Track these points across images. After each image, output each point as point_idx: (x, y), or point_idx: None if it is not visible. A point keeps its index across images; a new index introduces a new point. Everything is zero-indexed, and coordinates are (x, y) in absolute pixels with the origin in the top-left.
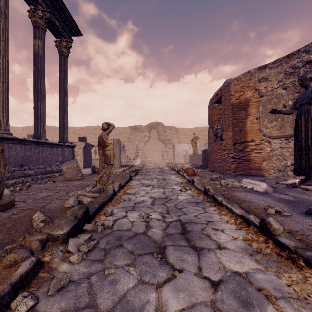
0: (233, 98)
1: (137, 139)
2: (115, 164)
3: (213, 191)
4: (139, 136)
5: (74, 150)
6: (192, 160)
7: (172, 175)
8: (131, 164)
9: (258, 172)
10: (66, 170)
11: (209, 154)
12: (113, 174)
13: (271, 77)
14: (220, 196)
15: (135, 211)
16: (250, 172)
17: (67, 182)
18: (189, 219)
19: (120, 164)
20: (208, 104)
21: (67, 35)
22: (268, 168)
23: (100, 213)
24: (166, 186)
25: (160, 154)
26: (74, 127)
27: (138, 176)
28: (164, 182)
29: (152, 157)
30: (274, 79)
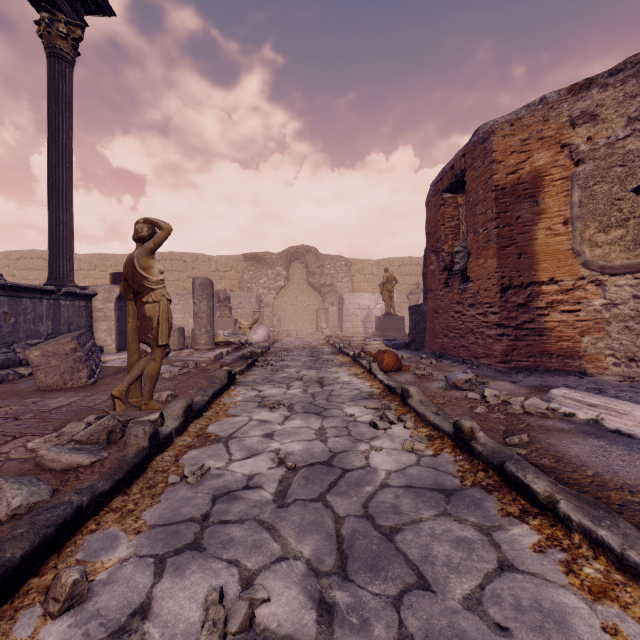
0: (499, 170)
1: (261, 282)
2: (198, 341)
3: (490, 441)
4: (264, 277)
5: (92, 305)
6: (383, 330)
7: (342, 368)
8: (241, 339)
9: (568, 364)
10: (40, 361)
11: (430, 317)
12: (189, 367)
13: (606, 110)
14: (531, 471)
15: (200, 559)
16: (546, 363)
17: (33, 397)
18: (456, 638)
19: (212, 341)
20: (428, 196)
21: (70, 6)
22: (599, 354)
23: (30, 587)
24: (328, 407)
25: (311, 316)
26: (117, 256)
27: (254, 371)
28: (320, 390)
29: (294, 322)
30: (616, 114)
